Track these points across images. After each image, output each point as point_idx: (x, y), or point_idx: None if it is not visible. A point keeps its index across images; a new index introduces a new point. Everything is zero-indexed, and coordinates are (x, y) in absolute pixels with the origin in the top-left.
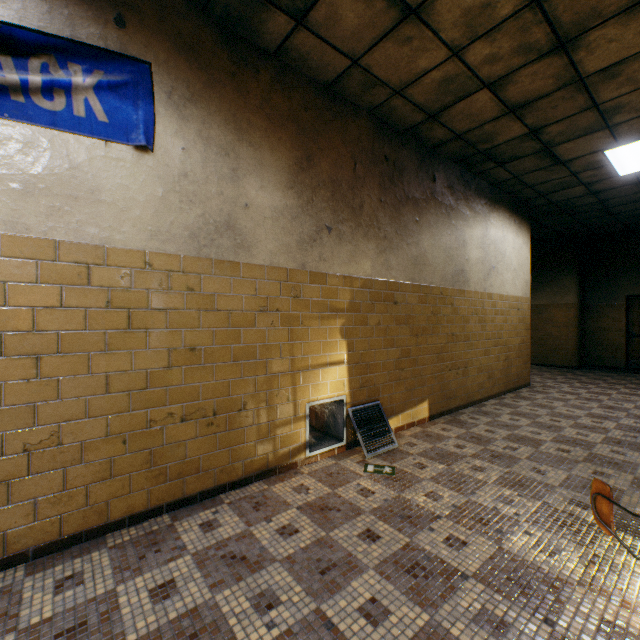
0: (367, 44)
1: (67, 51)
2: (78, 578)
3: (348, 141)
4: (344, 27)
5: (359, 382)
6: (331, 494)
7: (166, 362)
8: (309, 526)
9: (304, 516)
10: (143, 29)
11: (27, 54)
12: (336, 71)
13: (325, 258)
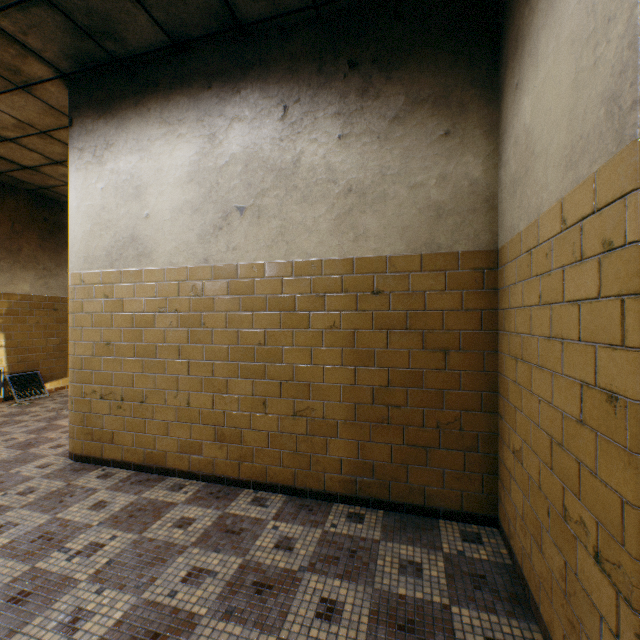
0: (6, 170)
1: None
2: None
3: (7, 209)
4: None
5: (18, 359)
6: None
7: None
8: None
9: None
10: None
11: None
12: None
13: None
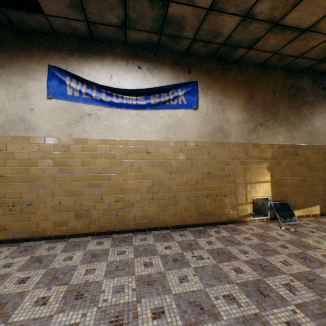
0: (281, 46)
1: (177, 86)
2: (184, 235)
3: (270, 84)
4: (270, 44)
5: (276, 191)
6: (264, 232)
7: (201, 177)
8: (256, 239)
9: (253, 236)
10: (195, 71)
11: (169, 91)
12: (265, 58)
13: (259, 137)
